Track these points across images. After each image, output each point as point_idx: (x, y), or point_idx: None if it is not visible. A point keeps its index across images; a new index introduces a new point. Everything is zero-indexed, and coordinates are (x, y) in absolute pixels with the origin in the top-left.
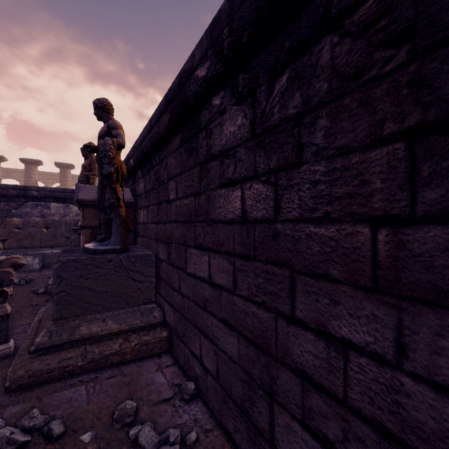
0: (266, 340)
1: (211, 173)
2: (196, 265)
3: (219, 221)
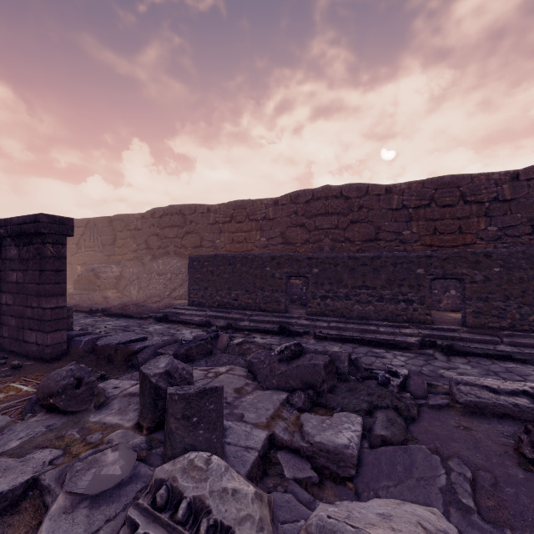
0: (22, 314)
1: (7, 265)
2: (1, 299)
3: (10, 282)
